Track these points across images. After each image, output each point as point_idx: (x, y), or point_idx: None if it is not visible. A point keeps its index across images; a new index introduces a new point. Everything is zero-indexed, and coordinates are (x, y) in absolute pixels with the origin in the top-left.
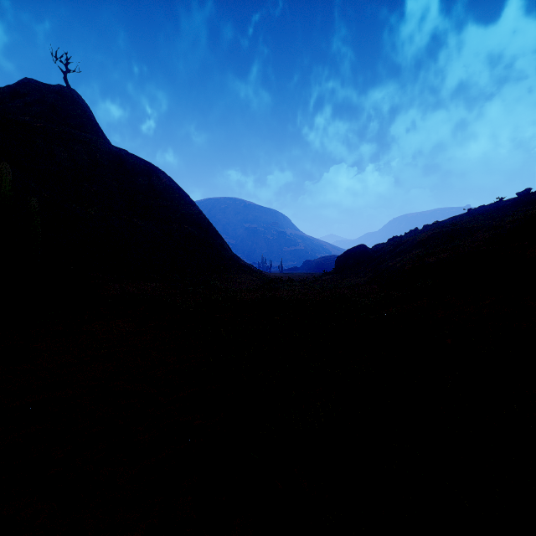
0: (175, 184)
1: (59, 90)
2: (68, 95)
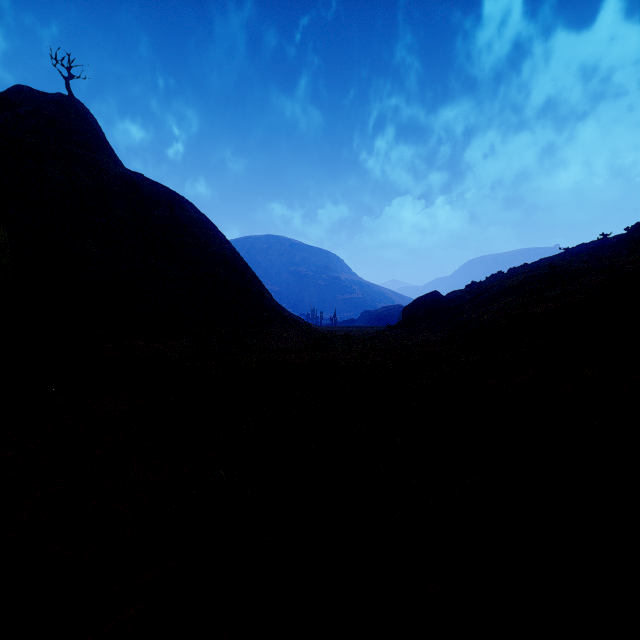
0: (203, 217)
1: (60, 99)
2: (70, 106)
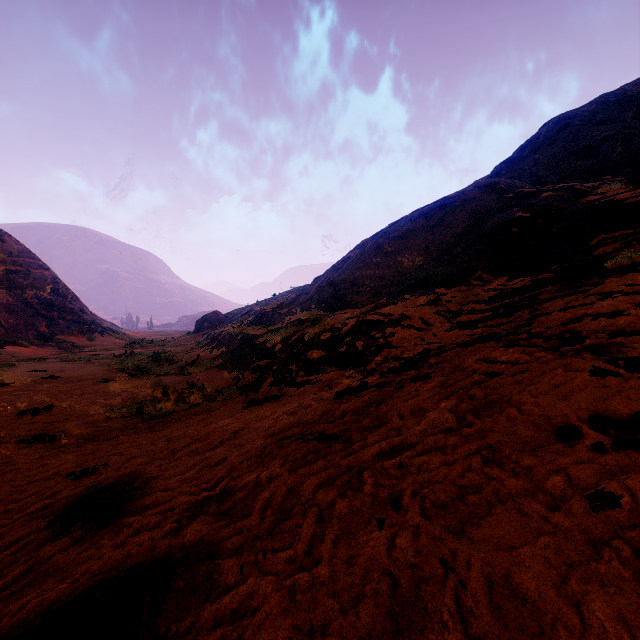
0: (23, 247)
1: None
2: None
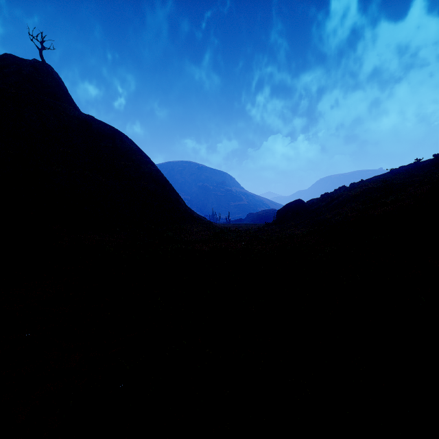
0: (136, 147)
1: (35, 63)
2: (42, 69)
